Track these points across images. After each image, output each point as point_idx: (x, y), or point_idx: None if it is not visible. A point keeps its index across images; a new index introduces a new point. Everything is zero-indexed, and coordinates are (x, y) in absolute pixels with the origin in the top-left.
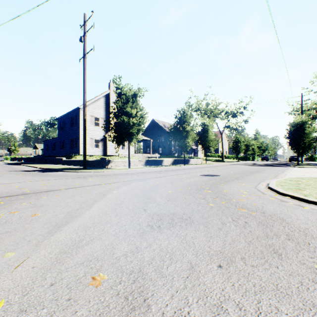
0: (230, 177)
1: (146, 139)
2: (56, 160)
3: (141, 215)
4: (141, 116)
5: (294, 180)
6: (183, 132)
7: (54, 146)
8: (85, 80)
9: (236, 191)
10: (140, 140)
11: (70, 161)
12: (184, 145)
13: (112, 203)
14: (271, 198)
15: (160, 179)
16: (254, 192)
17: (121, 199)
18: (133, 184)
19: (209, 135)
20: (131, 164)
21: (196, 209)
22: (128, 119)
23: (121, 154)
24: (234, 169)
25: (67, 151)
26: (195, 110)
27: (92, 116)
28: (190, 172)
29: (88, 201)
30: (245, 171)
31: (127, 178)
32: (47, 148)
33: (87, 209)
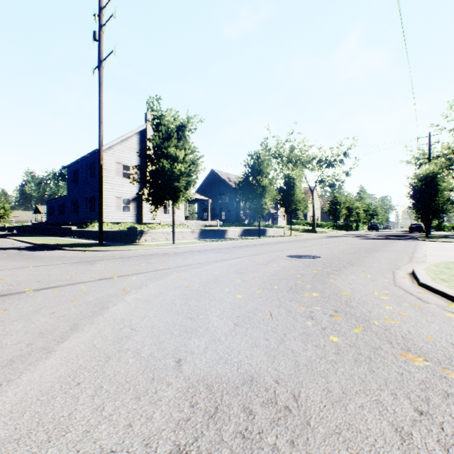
0: (338, 260)
1: (202, 199)
2: (63, 231)
3: (164, 388)
4: (193, 160)
5: (453, 266)
6: (258, 188)
7: (61, 209)
8: (102, 103)
9: (367, 295)
10: (194, 200)
11: (83, 231)
12: (260, 208)
13: (109, 335)
14: (450, 316)
15: (221, 264)
16: (401, 296)
17: (134, 322)
18: (171, 277)
19: (296, 193)
20: (177, 236)
21: (304, 359)
22: (170, 166)
23: (163, 221)
24: (337, 245)
25: (81, 217)
26: (274, 156)
27: (120, 163)
28: (271, 251)
29: (55, 330)
30: (356, 248)
31: (165, 262)
32: (52, 212)
33: (34, 361)
